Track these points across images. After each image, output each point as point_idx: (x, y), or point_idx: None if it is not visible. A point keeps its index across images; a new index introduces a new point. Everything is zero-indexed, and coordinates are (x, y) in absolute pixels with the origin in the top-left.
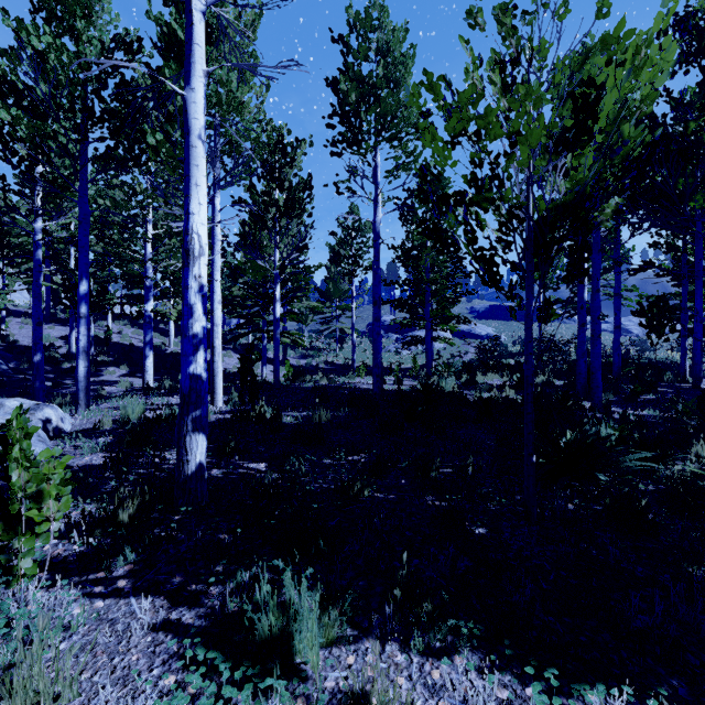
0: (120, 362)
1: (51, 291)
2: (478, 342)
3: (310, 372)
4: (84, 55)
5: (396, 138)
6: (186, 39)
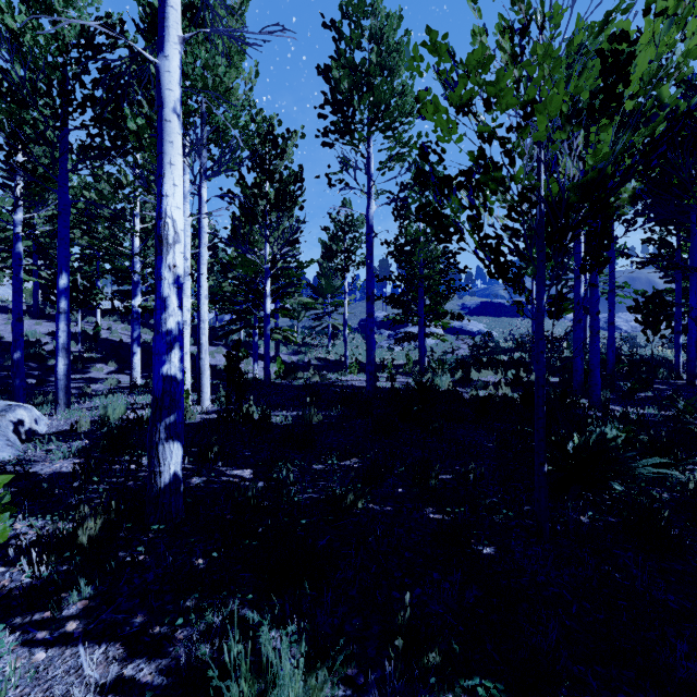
0: (108, 359)
1: (40, 286)
2: (471, 338)
3: (302, 369)
4: (62, 36)
5: (389, 128)
6: (159, 0)
